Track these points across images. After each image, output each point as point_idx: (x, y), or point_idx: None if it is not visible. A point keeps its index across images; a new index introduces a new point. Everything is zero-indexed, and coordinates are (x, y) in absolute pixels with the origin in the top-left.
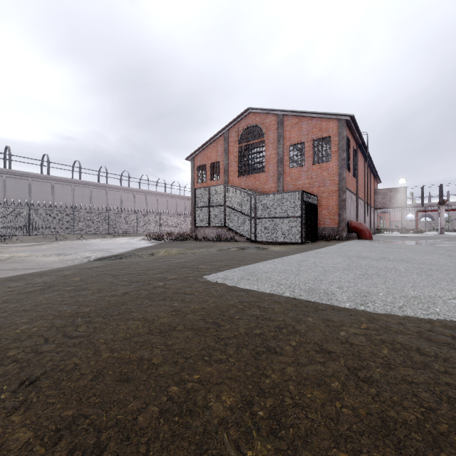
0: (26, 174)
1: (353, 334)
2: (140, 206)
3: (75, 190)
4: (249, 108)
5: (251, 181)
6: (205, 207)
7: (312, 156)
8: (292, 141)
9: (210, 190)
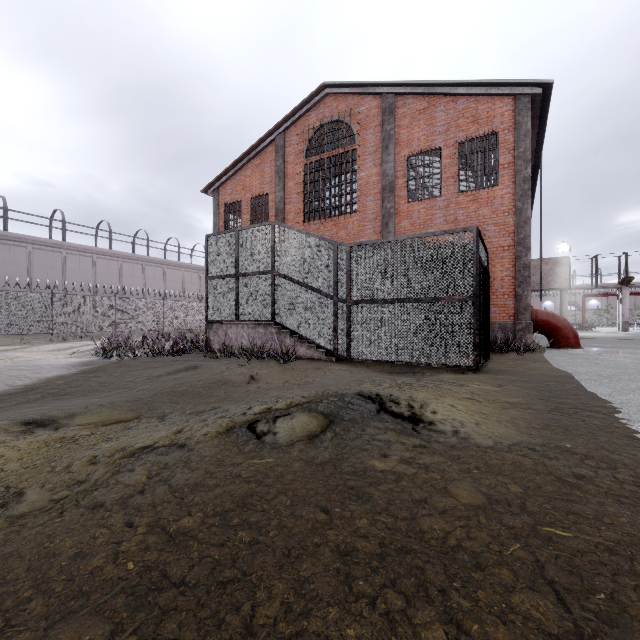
0: None
1: None
2: (132, 284)
3: None
4: (326, 85)
5: (330, 230)
6: (228, 278)
7: (457, 176)
8: (414, 147)
9: (239, 238)
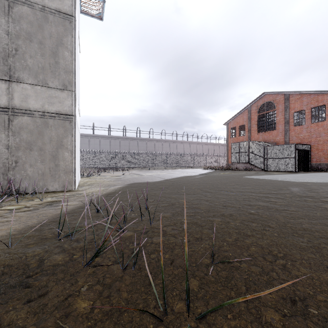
0: (145, 139)
1: (274, 181)
2: (193, 151)
3: (163, 145)
4: (265, 92)
5: (266, 135)
6: (237, 153)
7: (310, 118)
8: (295, 109)
9: (240, 144)
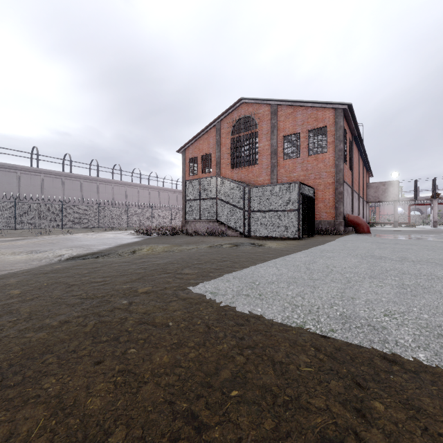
0: (14, 167)
1: None
2: (132, 200)
3: (66, 183)
4: (242, 98)
5: (244, 173)
6: (196, 200)
7: (307, 147)
8: (286, 132)
9: (201, 182)
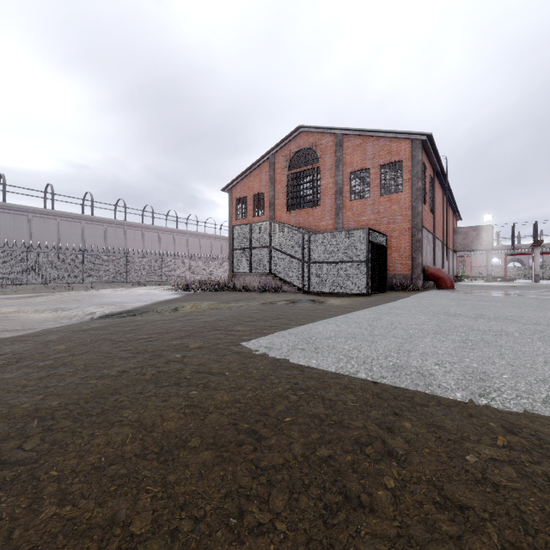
0: (25, 209)
1: (490, 460)
2: (167, 249)
3: (86, 229)
4: (301, 126)
5: (303, 217)
6: (246, 249)
7: (379, 185)
8: (354, 167)
9: (252, 228)
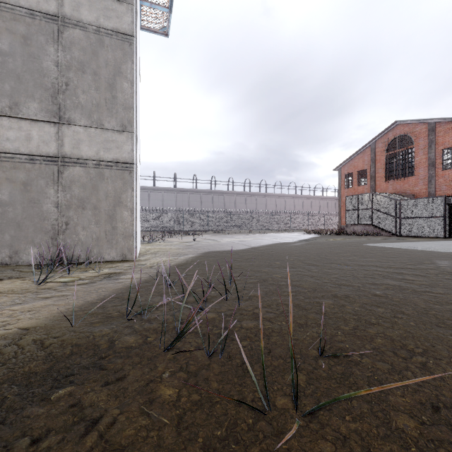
0: (222, 192)
1: (410, 251)
2: (289, 208)
3: (247, 199)
4: (397, 121)
5: (399, 184)
6: (354, 210)
7: None
8: (445, 145)
9: (358, 197)
